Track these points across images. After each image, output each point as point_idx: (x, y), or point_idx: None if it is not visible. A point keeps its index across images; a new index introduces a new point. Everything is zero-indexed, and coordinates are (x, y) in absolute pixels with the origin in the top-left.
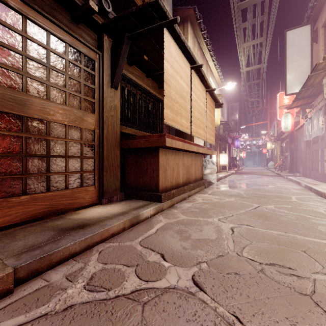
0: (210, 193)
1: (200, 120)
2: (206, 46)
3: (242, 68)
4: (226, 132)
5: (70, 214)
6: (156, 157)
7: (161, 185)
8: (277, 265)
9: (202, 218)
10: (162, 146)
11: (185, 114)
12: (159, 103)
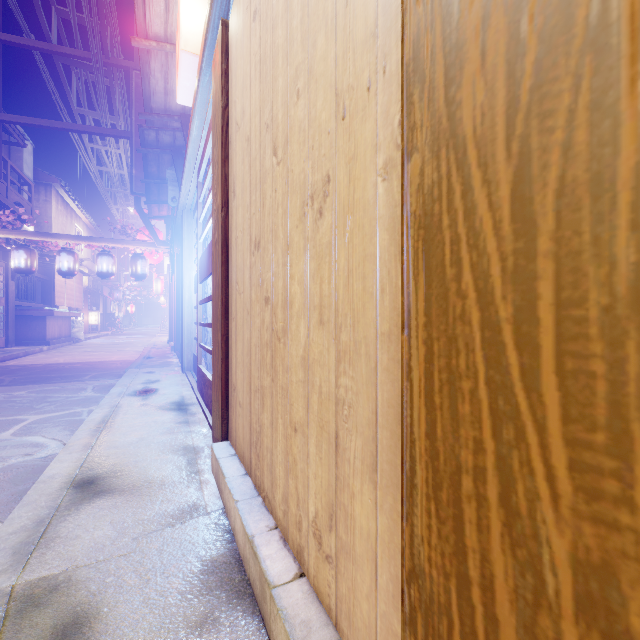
0: (79, 345)
1: (71, 294)
2: (72, 199)
3: (117, 218)
4: (100, 282)
5: (2, 349)
6: (44, 321)
7: (47, 337)
8: (103, 350)
9: (77, 349)
10: (52, 315)
11: (63, 296)
12: (32, 277)
